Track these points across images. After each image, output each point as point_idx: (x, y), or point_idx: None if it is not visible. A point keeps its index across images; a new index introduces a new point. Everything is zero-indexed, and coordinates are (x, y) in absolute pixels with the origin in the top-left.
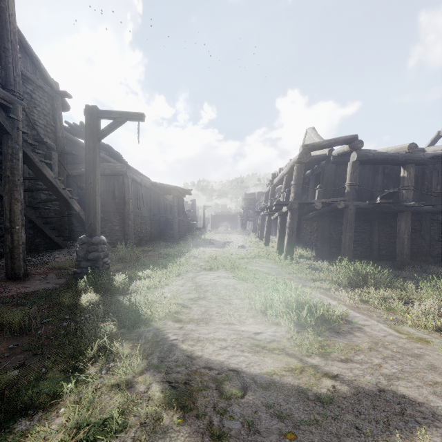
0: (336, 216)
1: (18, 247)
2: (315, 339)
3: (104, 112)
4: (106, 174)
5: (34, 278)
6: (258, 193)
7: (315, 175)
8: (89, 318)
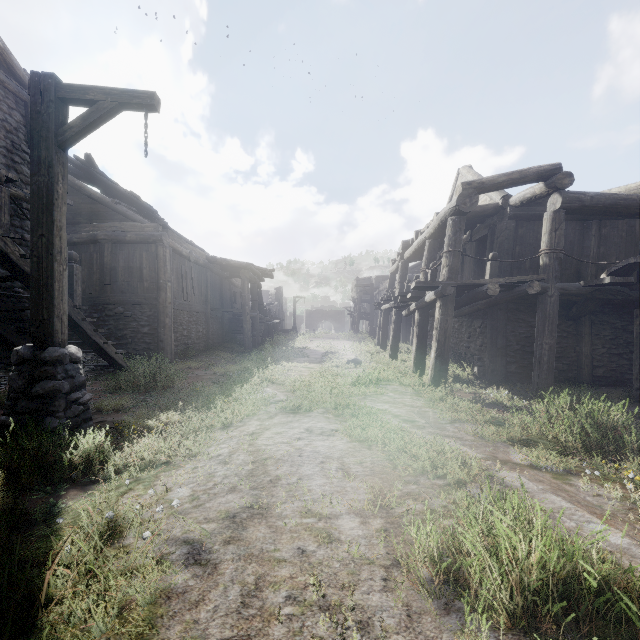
0: (517, 309)
1: None
2: None
3: (72, 88)
4: (127, 240)
5: None
6: (377, 278)
7: (477, 241)
8: None
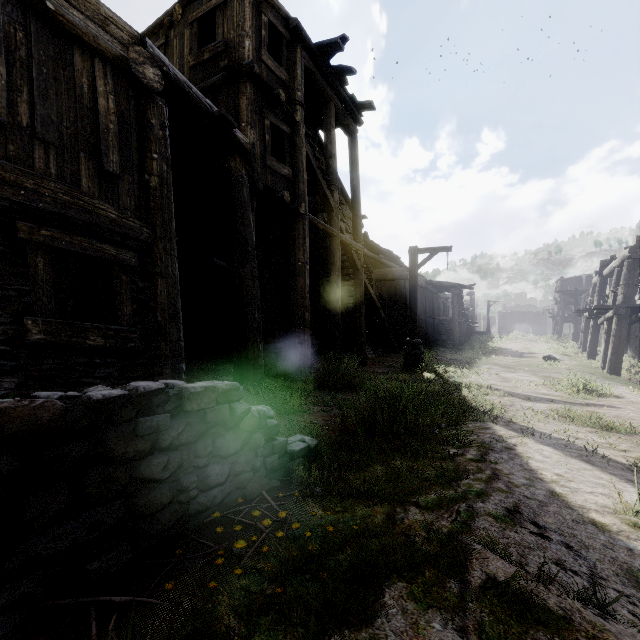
0: None
1: (363, 345)
2: (584, 396)
3: (422, 249)
4: (387, 279)
5: (372, 366)
6: (588, 277)
7: None
8: (446, 379)
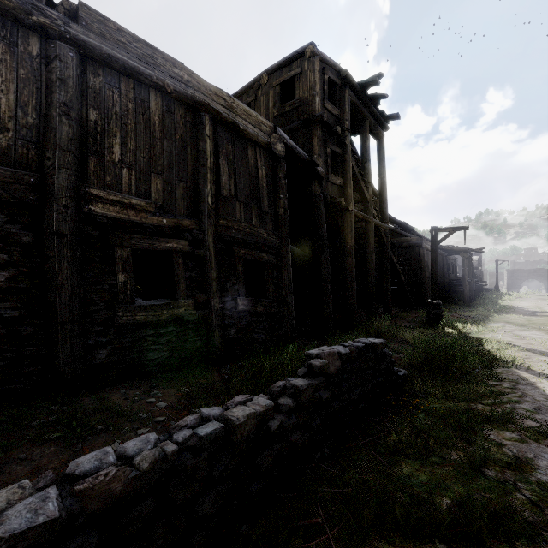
0: None
1: (389, 303)
2: None
3: (442, 229)
4: (403, 247)
5: (396, 321)
6: None
7: None
8: (468, 335)
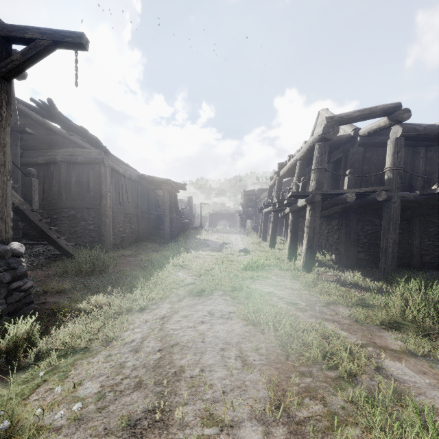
0: (365, 212)
1: None
2: None
3: (13, 28)
4: (78, 162)
5: None
6: (258, 190)
7: (333, 162)
8: None
